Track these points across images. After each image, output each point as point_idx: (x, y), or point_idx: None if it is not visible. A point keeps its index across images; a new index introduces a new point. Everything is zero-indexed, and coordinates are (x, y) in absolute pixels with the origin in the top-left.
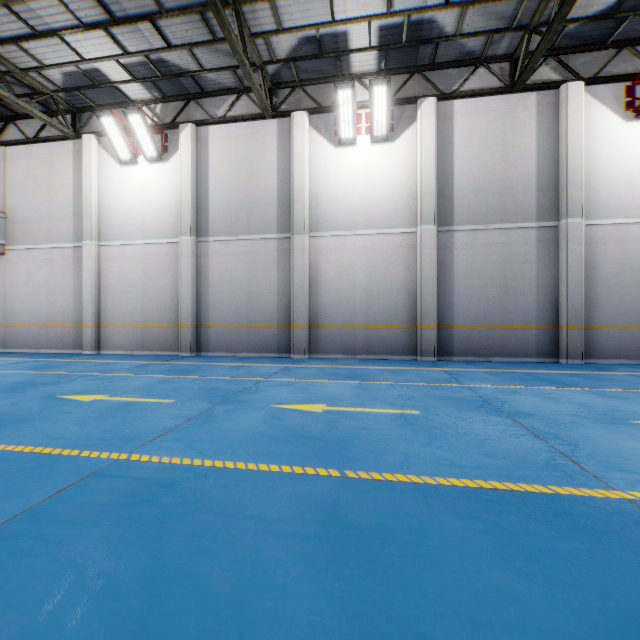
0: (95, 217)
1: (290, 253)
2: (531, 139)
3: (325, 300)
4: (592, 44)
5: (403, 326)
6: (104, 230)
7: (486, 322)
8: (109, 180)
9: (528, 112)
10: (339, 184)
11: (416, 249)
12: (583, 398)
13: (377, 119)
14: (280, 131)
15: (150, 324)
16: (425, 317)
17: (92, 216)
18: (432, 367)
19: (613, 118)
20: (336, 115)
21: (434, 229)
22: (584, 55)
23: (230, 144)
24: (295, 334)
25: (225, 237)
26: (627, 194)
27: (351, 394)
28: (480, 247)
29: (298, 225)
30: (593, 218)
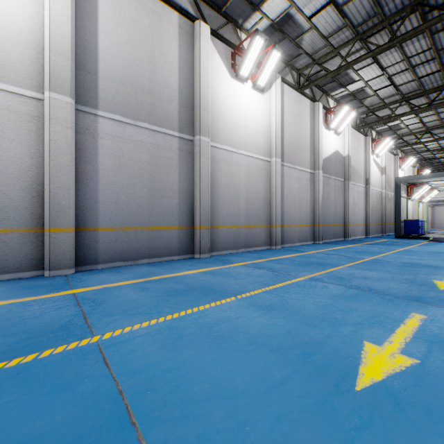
0: None
1: None
2: (174, 54)
3: None
4: (214, 5)
5: (20, 229)
6: None
7: (135, 223)
8: None
9: (172, 28)
10: None
11: (43, 123)
12: (254, 322)
13: None
14: None
15: None
16: (56, 217)
17: None
18: (58, 290)
19: (225, 70)
20: None
21: (70, 103)
22: (210, 10)
23: None
24: None
25: None
26: (232, 130)
27: None
28: (129, 142)
29: None
30: (215, 141)
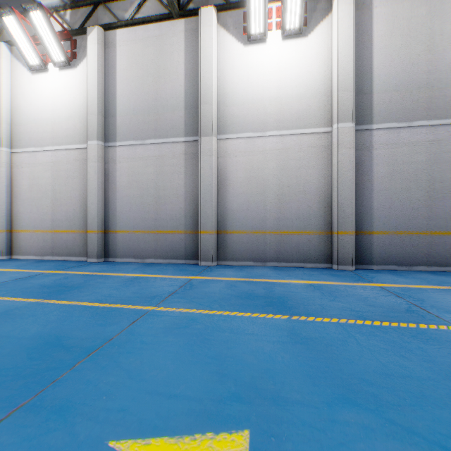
0: (7, 124)
1: (197, 156)
2: None
3: (234, 205)
4: None
5: (317, 232)
6: (16, 137)
7: (409, 228)
8: (21, 88)
9: None
10: (248, 83)
11: (331, 150)
12: None
13: (290, 8)
14: (187, 31)
15: (60, 229)
16: (342, 222)
17: (4, 123)
18: (361, 281)
19: None
20: (246, 4)
21: (352, 127)
22: None
23: (137, 47)
24: (202, 240)
25: (132, 141)
26: None
27: (291, 366)
28: (402, 146)
29: (205, 126)
30: None
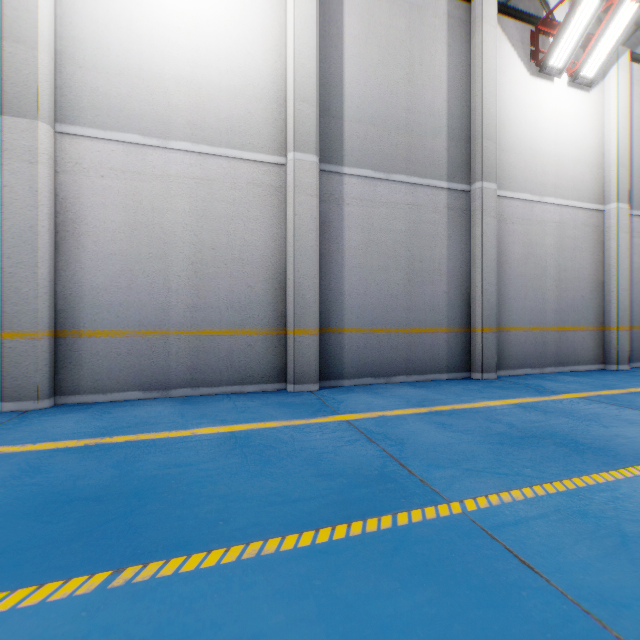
0: None
1: (0, 161)
2: (441, 62)
3: (97, 276)
4: None
5: (263, 330)
6: None
7: (388, 323)
8: None
9: (438, 22)
10: (132, 36)
11: (285, 195)
12: None
13: None
14: None
15: None
16: (301, 314)
17: None
18: (322, 413)
19: (521, 67)
20: None
21: (316, 162)
22: None
23: None
24: (10, 353)
25: None
26: (532, 165)
27: None
28: (380, 206)
29: (19, 94)
30: (503, 188)
